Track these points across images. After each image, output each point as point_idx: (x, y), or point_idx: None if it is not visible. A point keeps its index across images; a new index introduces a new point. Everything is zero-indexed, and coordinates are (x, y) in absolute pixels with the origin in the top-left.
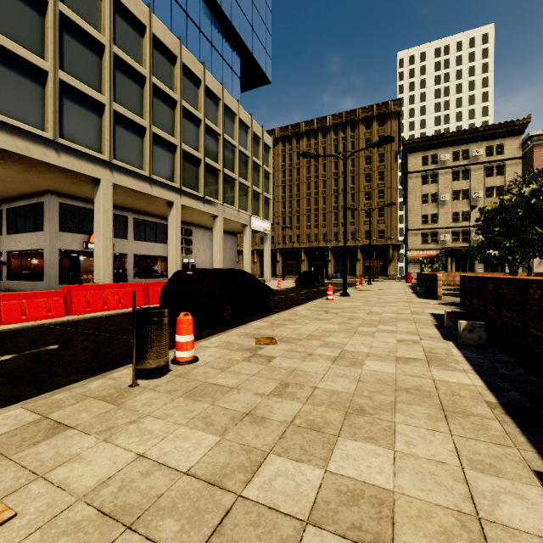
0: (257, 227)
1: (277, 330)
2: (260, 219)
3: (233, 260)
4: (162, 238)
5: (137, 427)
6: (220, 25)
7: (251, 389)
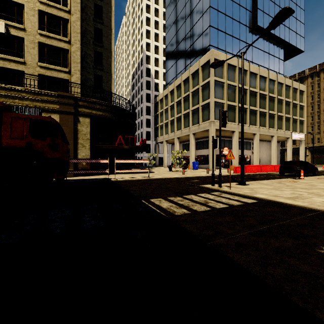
0: (295, 138)
1: (323, 178)
2: (297, 133)
3: (277, 156)
4: (244, 147)
5: (304, 181)
6: (272, 41)
7: (322, 181)
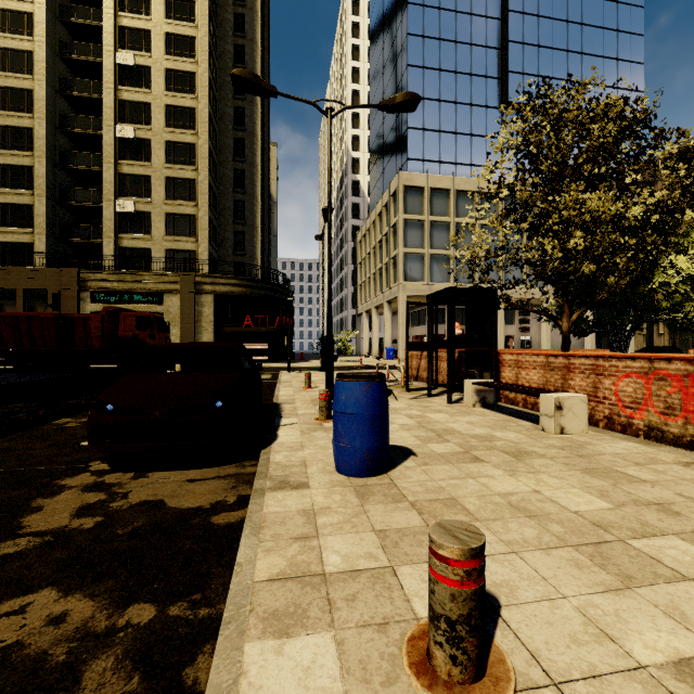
0: None
1: None
2: None
3: None
4: None
5: None
6: None
7: None
